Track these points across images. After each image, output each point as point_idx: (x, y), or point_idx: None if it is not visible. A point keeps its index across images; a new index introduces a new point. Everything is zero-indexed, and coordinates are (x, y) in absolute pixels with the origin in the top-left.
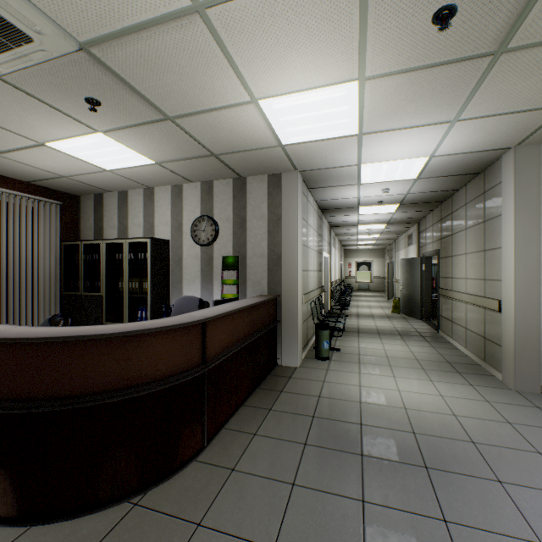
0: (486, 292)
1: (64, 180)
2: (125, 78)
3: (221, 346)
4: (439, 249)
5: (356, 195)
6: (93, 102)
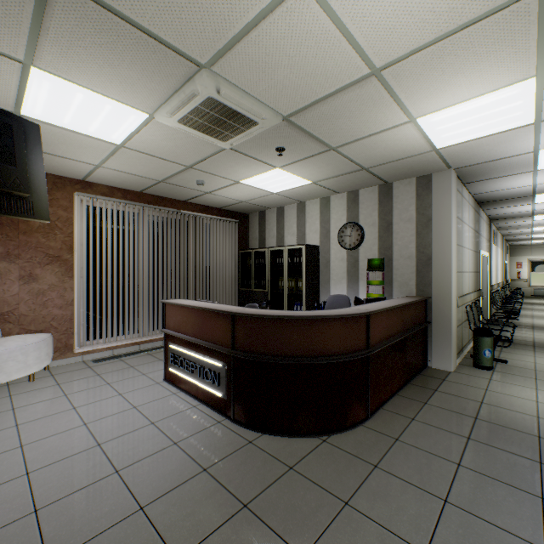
0: None
1: (242, 204)
2: (307, 129)
3: (379, 337)
4: None
5: (530, 182)
6: (280, 150)
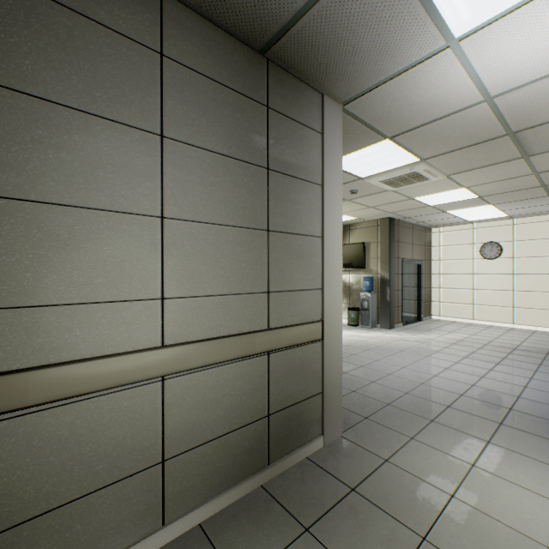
0: (277, 317)
1: None
2: None
3: None
4: None
5: None
6: None
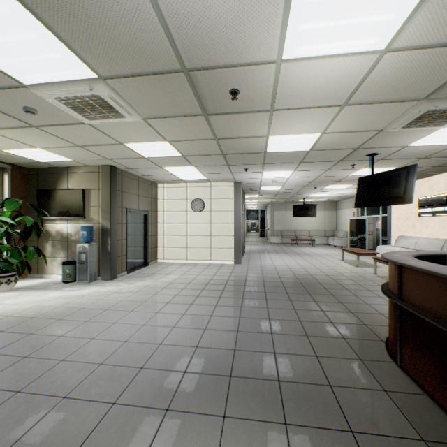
0: None
1: None
2: (441, 83)
3: (423, 304)
4: None
5: None
6: None
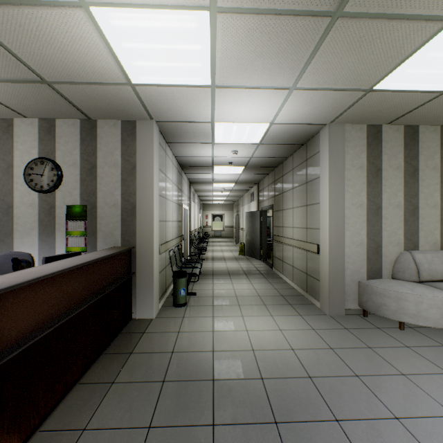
0: (308, 238)
1: None
2: None
3: (34, 323)
4: (273, 204)
5: (210, 154)
6: None
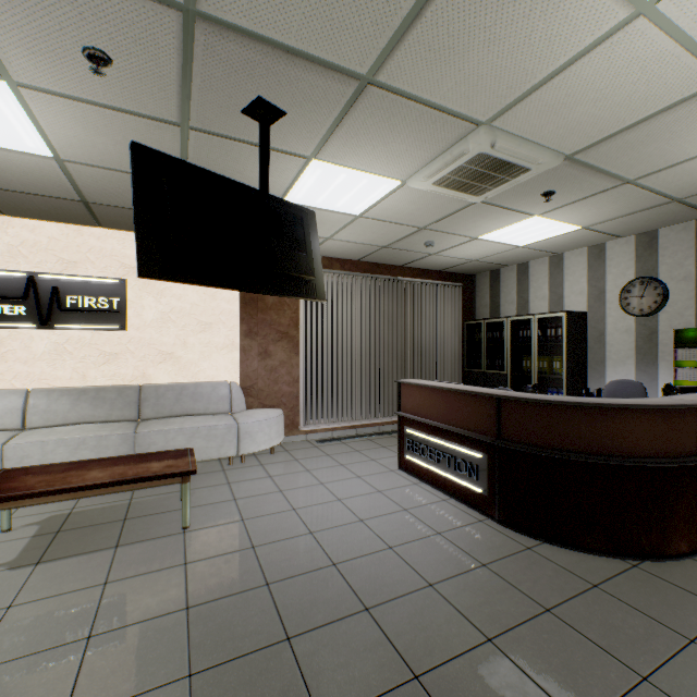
0: None
1: (471, 264)
2: (595, 165)
3: None
4: None
5: None
6: (548, 194)
